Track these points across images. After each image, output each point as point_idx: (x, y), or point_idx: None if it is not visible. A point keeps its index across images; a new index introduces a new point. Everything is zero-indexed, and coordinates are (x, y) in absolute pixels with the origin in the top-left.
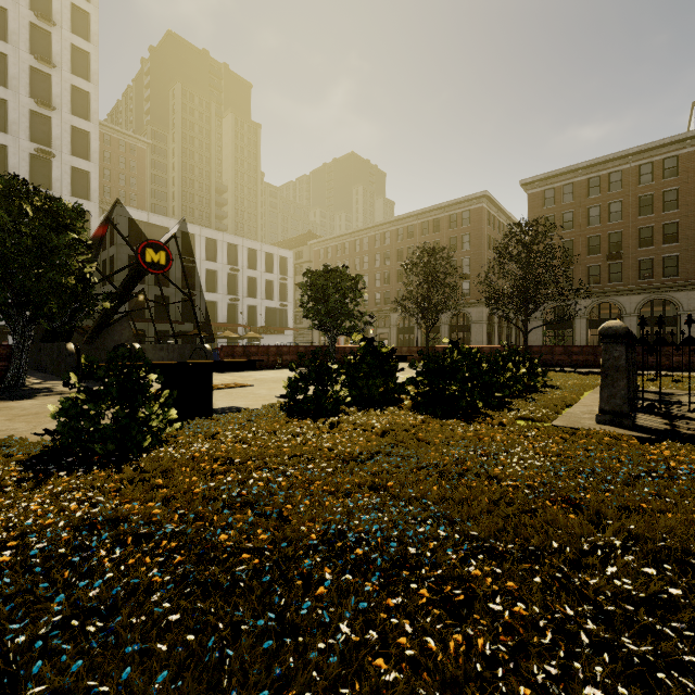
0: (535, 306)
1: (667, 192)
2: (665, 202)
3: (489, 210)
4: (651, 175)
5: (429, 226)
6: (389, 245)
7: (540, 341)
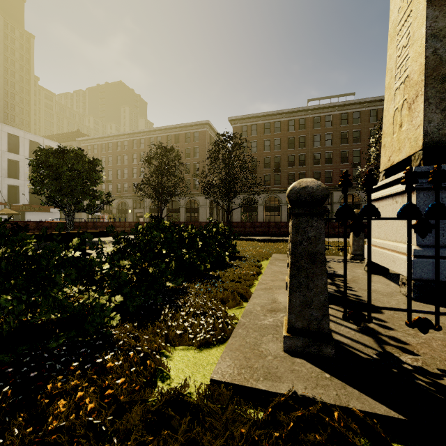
0: (234, 194)
1: (300, 137)
2: (300, 143)
3: (210, 133)
4: (293, 126)
5: (172, 138)
6: (143, 149)
7: (239, 219)
